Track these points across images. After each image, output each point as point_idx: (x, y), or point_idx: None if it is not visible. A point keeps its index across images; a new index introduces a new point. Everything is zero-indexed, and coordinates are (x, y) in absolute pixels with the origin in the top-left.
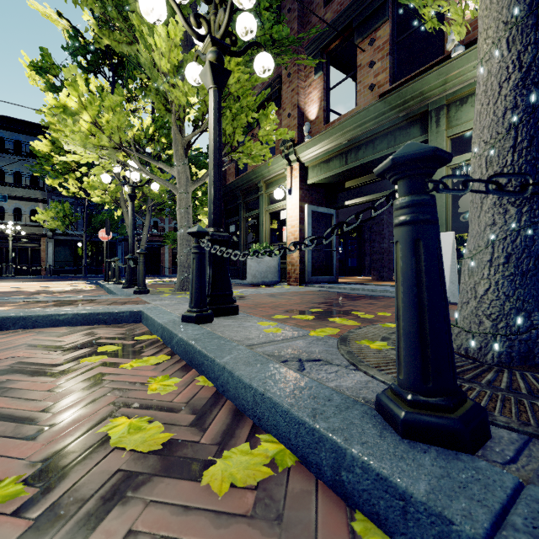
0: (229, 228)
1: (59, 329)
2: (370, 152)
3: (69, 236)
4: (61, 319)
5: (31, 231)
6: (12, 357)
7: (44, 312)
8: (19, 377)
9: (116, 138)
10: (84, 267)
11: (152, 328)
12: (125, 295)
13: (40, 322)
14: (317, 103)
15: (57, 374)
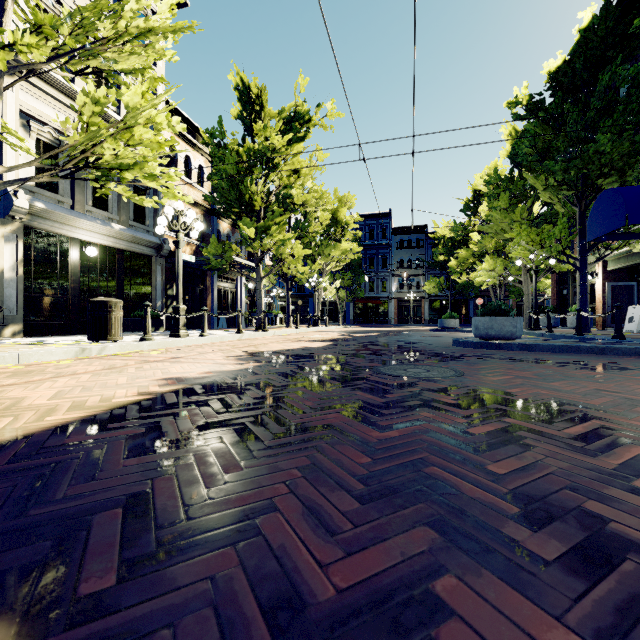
0: (562, 292)
1: None
2: (637, 259)
3: (437, 297)
4: None
5: (416, 295)
6: None
7: None
8: None
9: (499, 273)
10: None
11: None
12: None
13: None
14: None
15: None
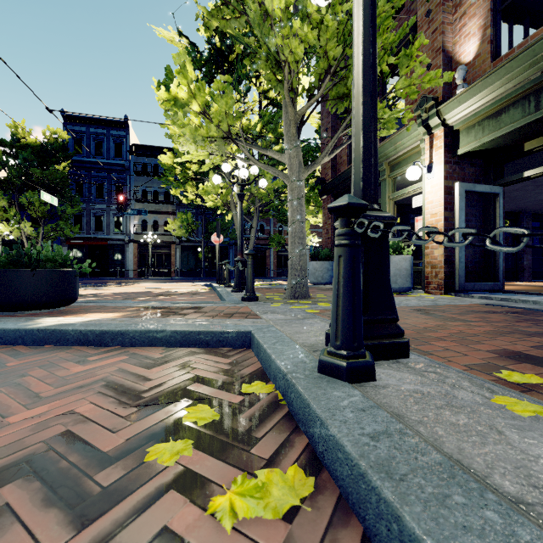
0: None
1: (155, 351)
2: None
3: (191, 242)
4: (158, 337)
5: (165, 239)
6: (69, 413)
7: (143, 325)
8: (30, 498)
9: (224, 126)
10: (202, 269)
11: (265, 366)
12: (233, 302)
13: (138, 339)
14: (478, 35)
15: (92, 502)
